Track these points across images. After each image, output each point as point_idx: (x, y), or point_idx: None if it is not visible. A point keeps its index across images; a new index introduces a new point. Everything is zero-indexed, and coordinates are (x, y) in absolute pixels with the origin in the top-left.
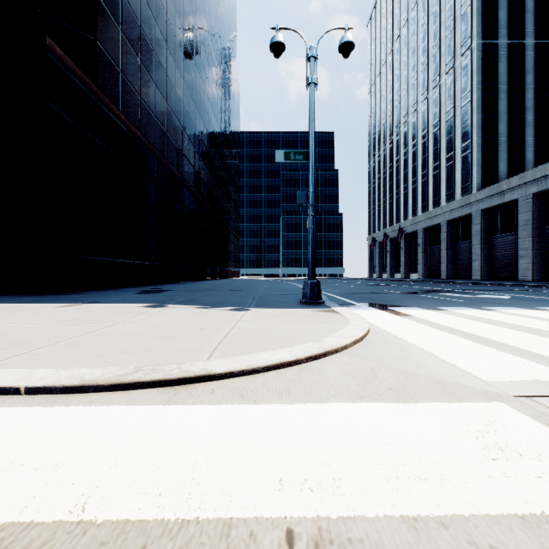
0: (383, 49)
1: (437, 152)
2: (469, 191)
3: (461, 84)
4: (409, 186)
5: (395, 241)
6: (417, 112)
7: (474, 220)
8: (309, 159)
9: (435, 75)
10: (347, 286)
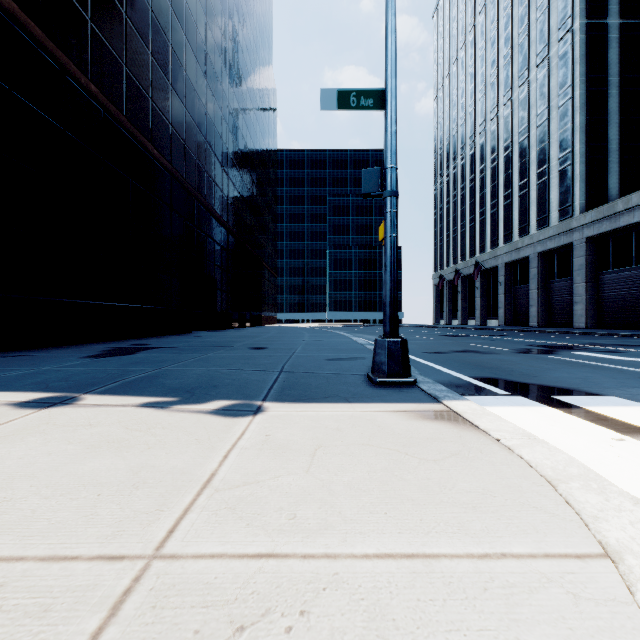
0: (452, 43)
1: (524, 166)
2: (569, 214)
3: (559, 78)
4: (487, 211)
5: (469, 279)
6: (497, 118)
7: (577, 252)
8: (385, 106)
9: (522, 69)
10: (419, 337)
